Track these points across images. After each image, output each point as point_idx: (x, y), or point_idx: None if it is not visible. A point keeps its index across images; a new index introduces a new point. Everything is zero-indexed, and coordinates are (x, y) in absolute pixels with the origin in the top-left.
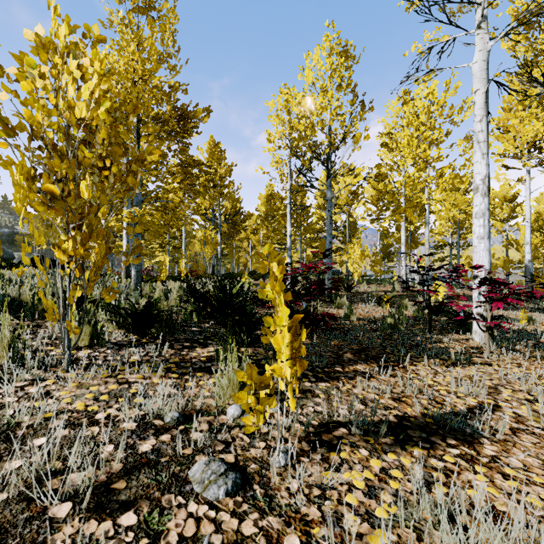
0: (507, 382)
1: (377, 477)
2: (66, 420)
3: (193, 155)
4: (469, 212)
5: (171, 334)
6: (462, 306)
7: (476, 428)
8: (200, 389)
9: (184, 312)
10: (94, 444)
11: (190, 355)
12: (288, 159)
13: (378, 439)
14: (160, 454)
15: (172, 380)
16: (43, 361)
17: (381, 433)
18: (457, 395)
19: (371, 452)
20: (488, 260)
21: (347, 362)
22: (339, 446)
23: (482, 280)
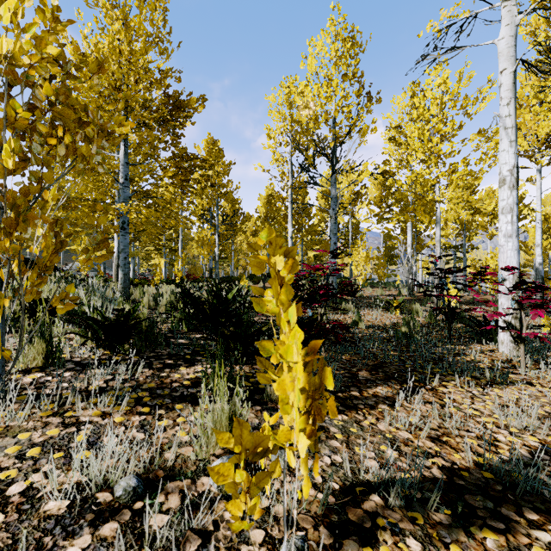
0: None
1: None
2: None
3: (186, 148)
4: (484, 211)
5: (152, 348)
6: (494, 314)
7: None
8: (176, 431)
9: (172, 320)
10: None
11: (171, 378)
12: (289, 156)
13: (428, 514)
14: None
15: (141, 417)
16: None
17: (430, 503)
18: (510, 431)
19: (425, 544)
20: (516, 261)
21: (364, 383)
22: (375, 533)
23: (518, 284)
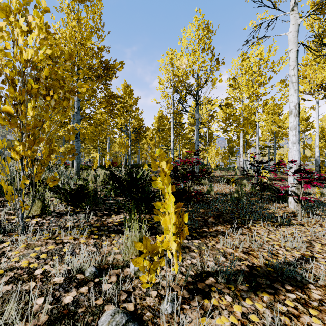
0: (316, 238)
1: (240, 321)
2: (12, 276)
3: (112, 91)
4: (283, 127)
5: (96, 205)
6: (284, 187)
7: (304, 276)
8: (112, 247)
9: (106, 190)
10: (29, 297)
11: (108, 221)
12: (172, 94)
13: (237, 286)
14: (78, 305)
15: (94, 240)
16: (5, 227)
17: (238, 281)
18: (286, 249)
19: (233, 298)
20: (298, 157)
21: (211, 224)
22: (210, 293)
23: (297, 170)
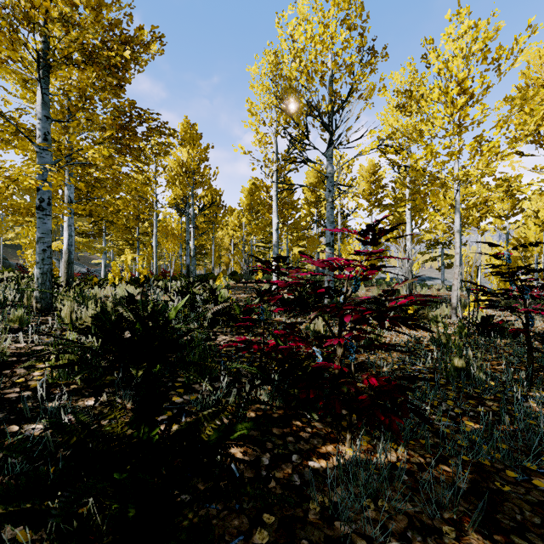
0: None
1: None
2: None
3: (134, 100)
4: (518, 194)
5: None
6: None
7: None
8: None
9: (52, 365)
10: None
11: None
12: (274, 137)
13: None
14: None
15: None
16: None
17: None
18: None
19: None
20: None
21: None
22: None
23: None
